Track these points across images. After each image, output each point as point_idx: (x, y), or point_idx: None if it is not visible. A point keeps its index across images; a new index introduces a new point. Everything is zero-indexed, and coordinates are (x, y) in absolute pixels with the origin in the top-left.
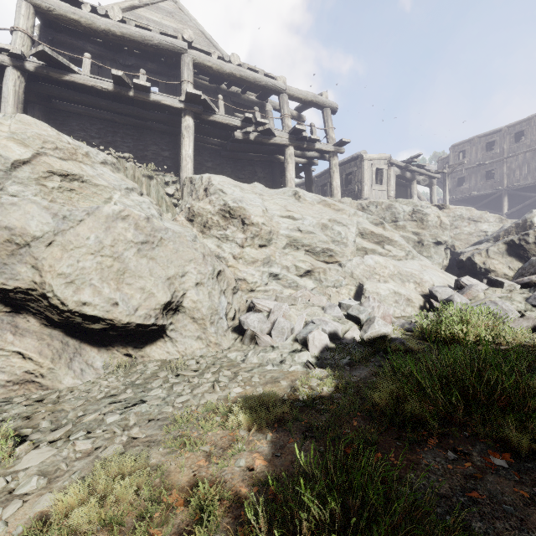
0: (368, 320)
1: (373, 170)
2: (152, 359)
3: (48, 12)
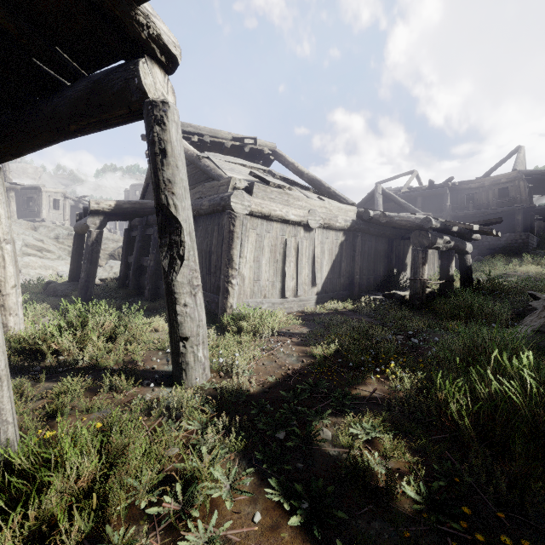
0: None
1: (51, 199)
2: None
3: None
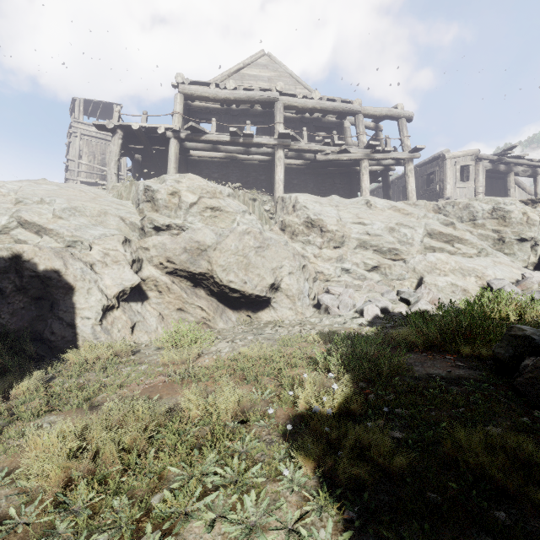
0: (415, 301)
1: (456, 168)
2: (262, 320)
3: (191, 96)
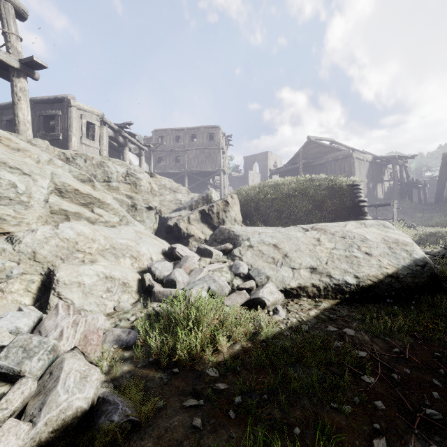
0: (46, 371)
1: (83, 121)
2: None
3: None
